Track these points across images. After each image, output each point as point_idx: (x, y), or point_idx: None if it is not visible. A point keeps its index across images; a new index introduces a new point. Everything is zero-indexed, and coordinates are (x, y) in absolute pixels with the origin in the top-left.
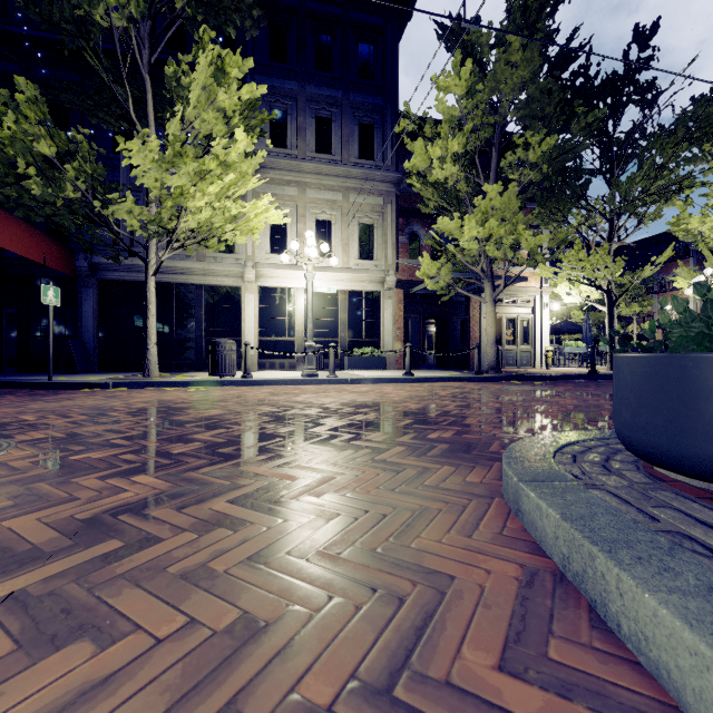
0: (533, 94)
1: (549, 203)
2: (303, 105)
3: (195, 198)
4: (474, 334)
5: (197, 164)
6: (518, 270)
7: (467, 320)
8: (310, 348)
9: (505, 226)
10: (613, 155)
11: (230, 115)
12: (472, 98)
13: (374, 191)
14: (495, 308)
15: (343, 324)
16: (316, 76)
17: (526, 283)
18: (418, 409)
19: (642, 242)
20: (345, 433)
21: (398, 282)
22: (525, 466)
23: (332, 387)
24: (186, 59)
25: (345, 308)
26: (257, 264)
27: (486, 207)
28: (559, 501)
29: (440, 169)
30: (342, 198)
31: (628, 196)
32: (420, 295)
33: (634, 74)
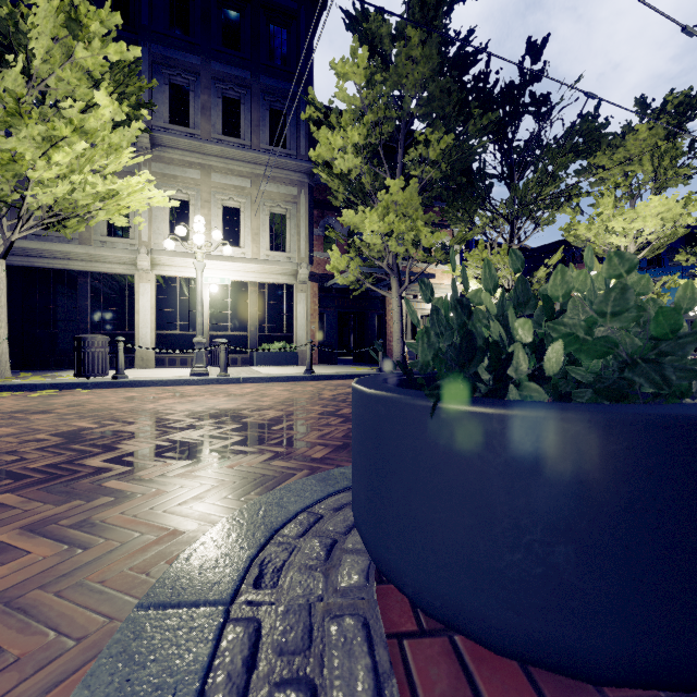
0: (433, 92)
1: (456, 203)
2: (208, 82)
3: (38, 167)
4: (389, 329)
5: (44, 127)
6: (432, 267)
7: (383, 315)
8: (199, 344)
9: (405, 222)
10: (513, 161)
11: (97, 77)
12: (372, 89)
13: (287, 180)
14: (401, 303)
15: (253, 318)
16: (223, 53)
17: (439, 280)
18: (271, 419)
19: (548, 246)
20: (122, 466)
21: (312, 275)
22: (204, 556)
23: (216, 387)
24: (26, 0)
25: (256, 300)
26: (153, 251)
27: (387, 202)
28: (104, 692)
29: (343, 160)
30: (252, 185)
31: (524, 200)
32: (336, 289)
33: (528, 85)
